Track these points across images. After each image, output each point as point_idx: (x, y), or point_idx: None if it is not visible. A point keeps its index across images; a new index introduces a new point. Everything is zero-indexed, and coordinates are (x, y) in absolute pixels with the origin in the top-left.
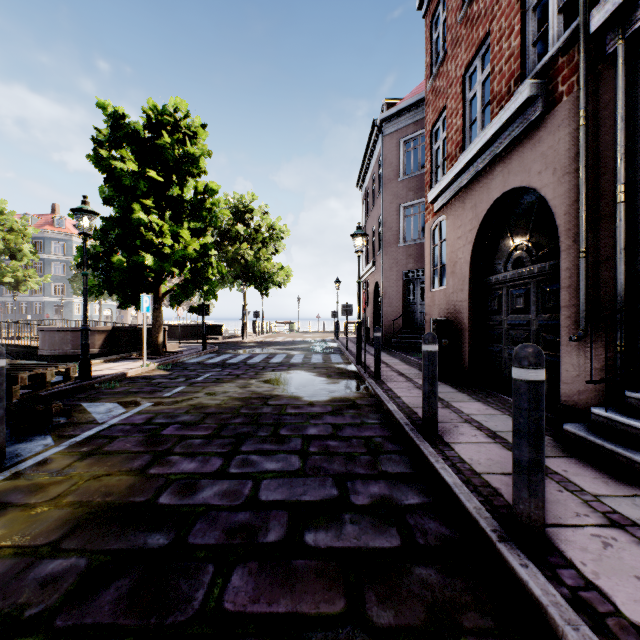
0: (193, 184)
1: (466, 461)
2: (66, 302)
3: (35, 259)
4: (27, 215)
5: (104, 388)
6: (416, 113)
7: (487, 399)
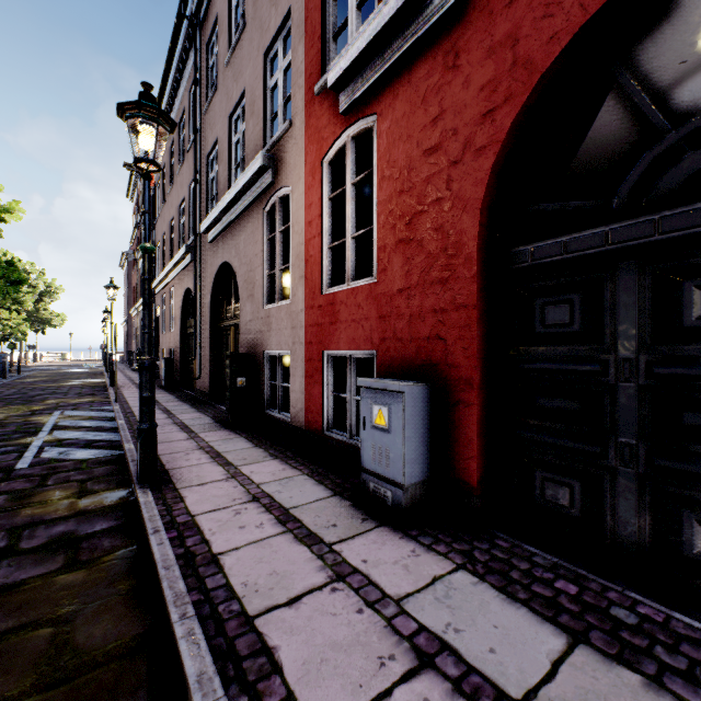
0: None
1: None
2: None
3: None
4: None
5: None
6: None
7: None
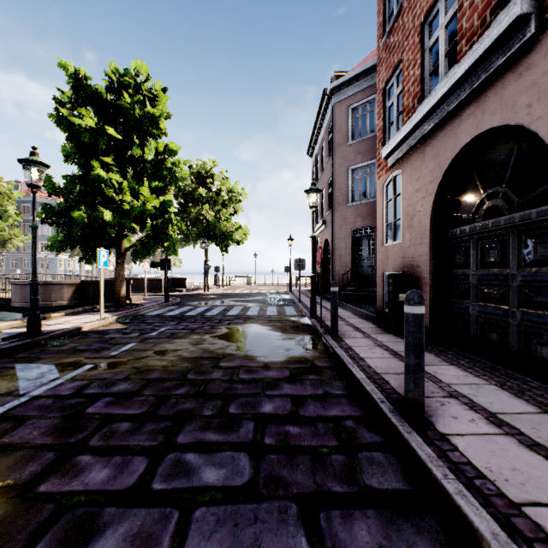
0: (154, 145)
1: (485, 474)
2: (51, 258)
3: (19, 219)
4: (17, 182)
5: (51, 345)
6: (364, 81)
7: (460, 361)
